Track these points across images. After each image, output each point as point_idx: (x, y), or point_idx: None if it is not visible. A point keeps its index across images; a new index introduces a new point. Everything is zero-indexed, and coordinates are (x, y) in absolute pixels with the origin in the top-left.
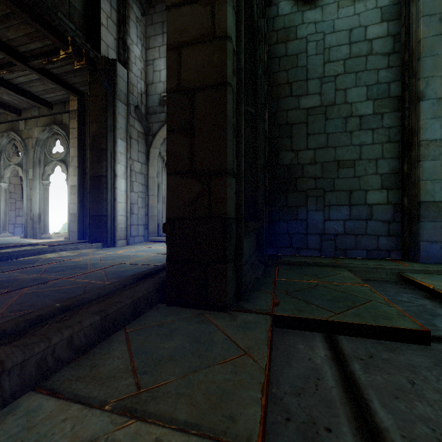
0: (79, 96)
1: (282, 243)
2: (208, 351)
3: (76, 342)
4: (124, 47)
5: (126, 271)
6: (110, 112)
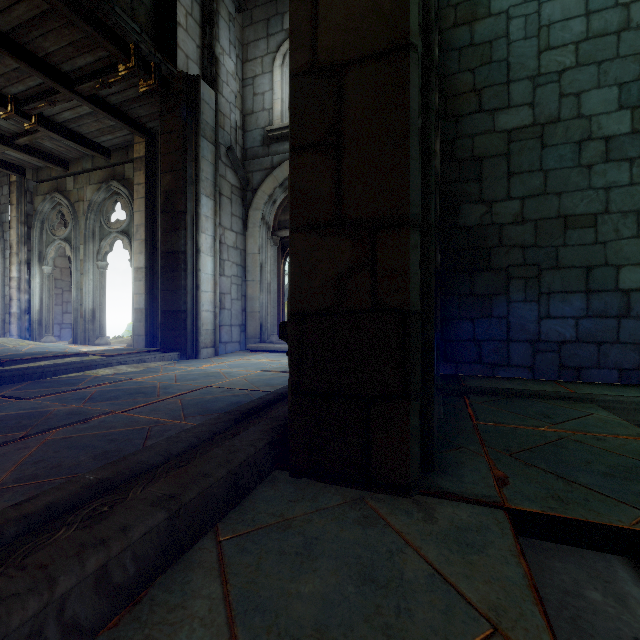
0: (146, 136)
1: (465, 356)
2: (404, 616)
3: (115, 577)
4: (211, 59)
5: (215, 400)
6: (191, 155)
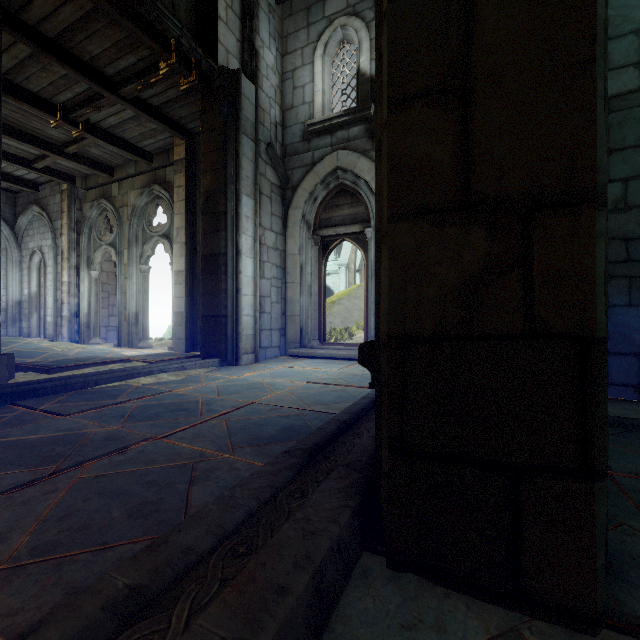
0: (187, 137)
1: None
2: None
3: None
4: (251, 53)
5: (264, 422)
6: (231, 153)
